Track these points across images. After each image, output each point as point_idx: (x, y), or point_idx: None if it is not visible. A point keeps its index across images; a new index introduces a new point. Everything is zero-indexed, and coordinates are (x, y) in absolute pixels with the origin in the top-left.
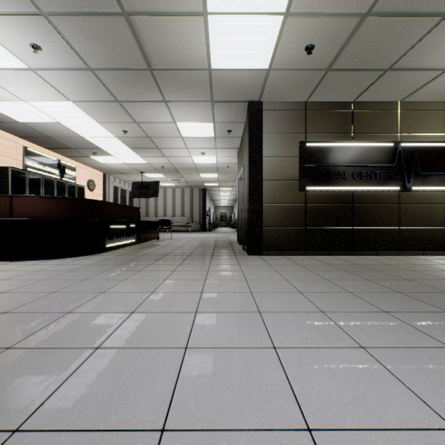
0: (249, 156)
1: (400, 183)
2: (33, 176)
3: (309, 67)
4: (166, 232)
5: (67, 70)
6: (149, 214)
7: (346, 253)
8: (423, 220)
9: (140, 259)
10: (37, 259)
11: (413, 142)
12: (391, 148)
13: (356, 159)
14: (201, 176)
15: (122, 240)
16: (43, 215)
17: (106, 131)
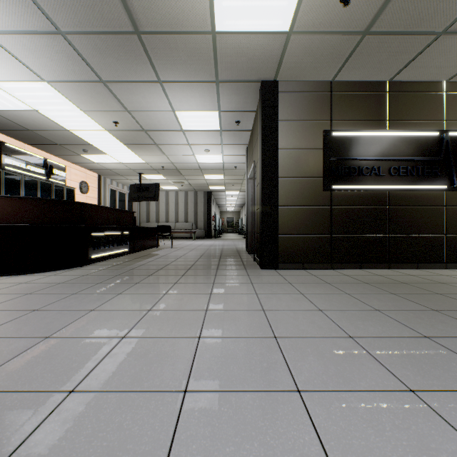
0: (262, 148)
1: (446, 180)
2: (11, 176)
3: (342, 28)
4: (168, 239)
5: (31, 34)
6: (150, 220)
7: (381, 266)
8: None
9: (126, 275)
10: None
11: None
12: (436, 138)
13: (393, 151)
14: (206, 178)
15: (112, 250)
16: (5, 220)
17: (93, 122)
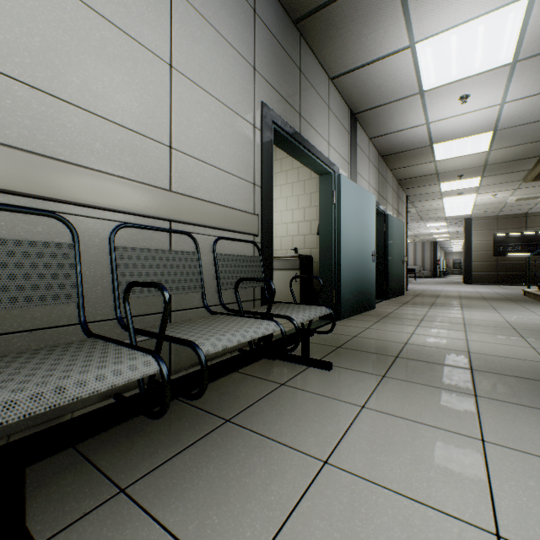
0: (464, 242)
1: None
2: None
3: (489, 212)
4: None
5: None
6: None
7: (521, 285)
8: None
9: (414, 284)
10: None
11: None
12: None
13: (527, 240)
14: (434, 236)
15: None
16: None
17: None
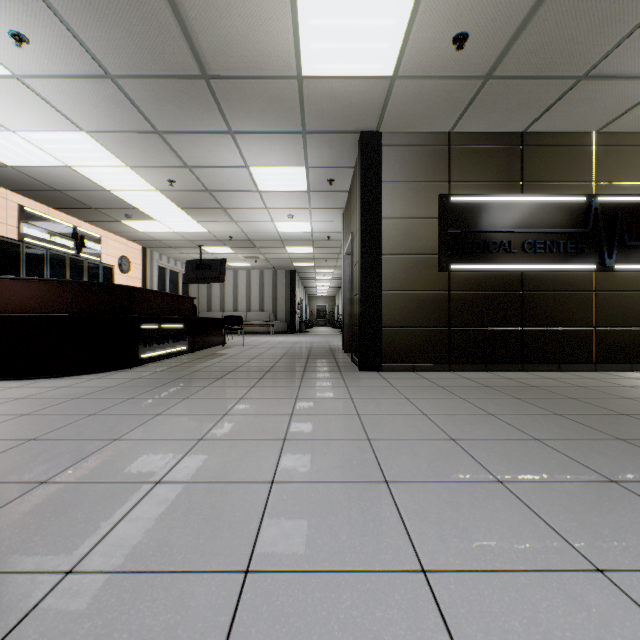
0: (361, 217)
1: (596, 259)
2: (33, 250)
3: (458, 72)
4: (237, 334)
5: (74, 78)
6: (212, 308)
7: (512, 368)
8: (631, 317)
9: (190, 378)
10: (28, 377)
11: (616, 195)
12: (583, 204)
13: (527, 222)
14: (289, 251)
15: (167, 348)
16: (37, 309)
17: (142, 180)
